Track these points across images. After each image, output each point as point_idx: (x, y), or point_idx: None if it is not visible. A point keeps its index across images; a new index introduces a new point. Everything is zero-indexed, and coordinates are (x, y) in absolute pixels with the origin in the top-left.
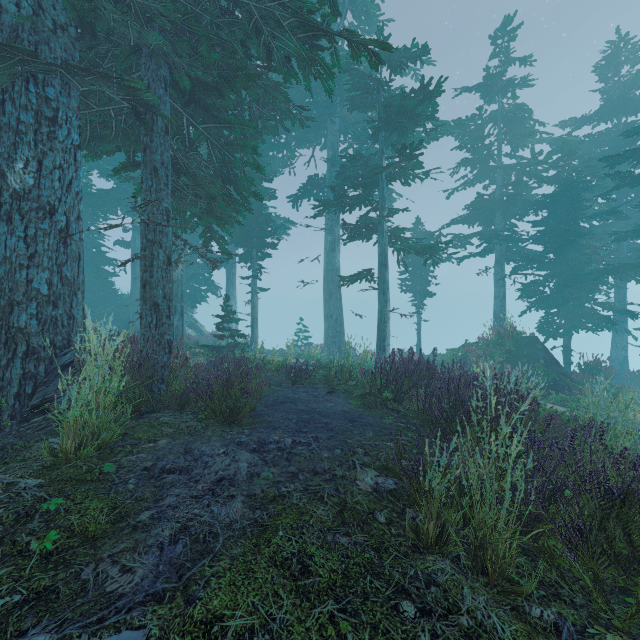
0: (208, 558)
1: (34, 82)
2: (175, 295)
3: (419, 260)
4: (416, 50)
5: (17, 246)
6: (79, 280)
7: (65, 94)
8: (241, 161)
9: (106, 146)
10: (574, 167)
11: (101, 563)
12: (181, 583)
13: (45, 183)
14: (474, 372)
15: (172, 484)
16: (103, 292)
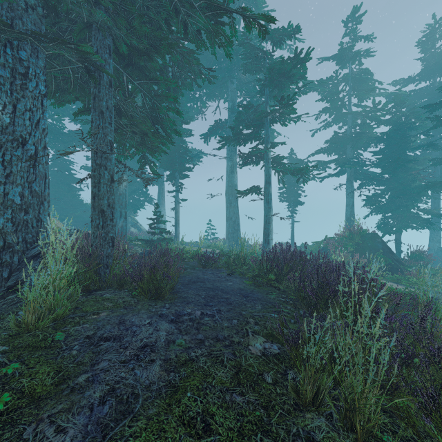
0: (128, 418)
1: (10, 47)
2: (121, 204)
3: (293, 179)
4: (291, 29)
5: None
6: (45, 193)
7: (34, 56)
8: (165, 107)
9: (68, 96)
10: (403, 113)
11: (41, 423)
12: None
13: (18, 121)
14: (333, 258)
15: (106, 350)
16: (72, 202)
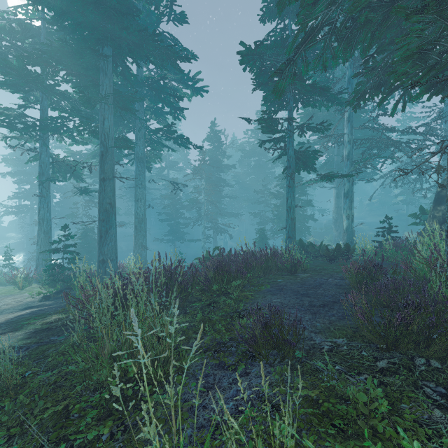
0: None
1: None
2: None
3: None
4: None
5: None
6: None
7: None
8: None
9: None
10: None
11: None
12: None
13: None
14: None
15: None
16: None
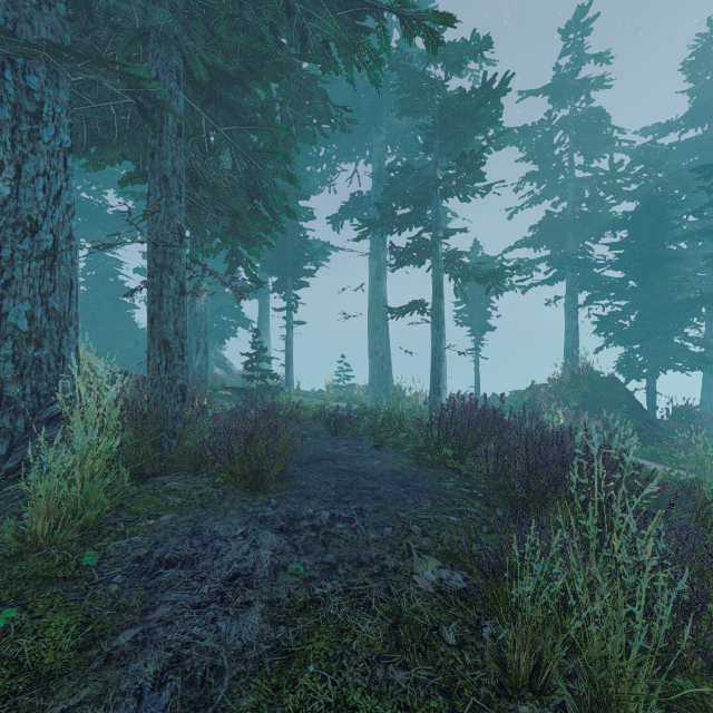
0: None
1: (12, 68)
2: (198, 330)
3: (477, 289)
4: (476, 43)
5: None
6: (71, 313)
7: (52, 85)
8: (271, 171)
9: (110, 153)
10: (660, 180)
11: None
12: None
13: (25, 193)
14: (545, 419)
15: (169, 584)
16: (121, 326)
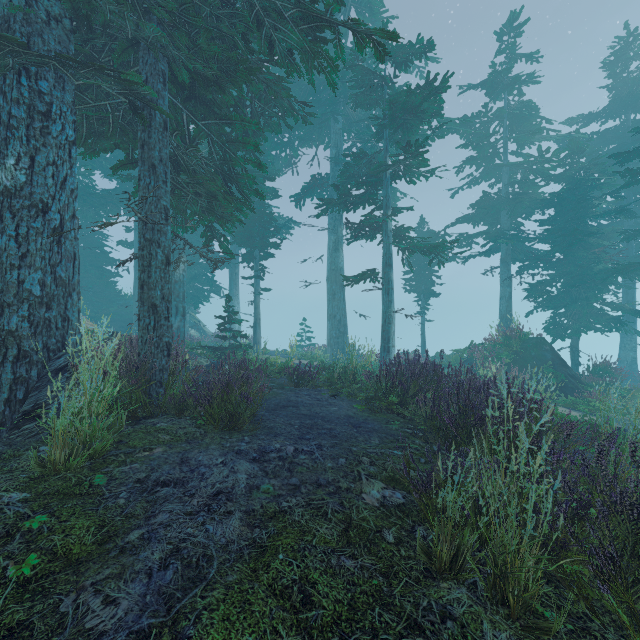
0: (200, 587)
1: (26, 75)
2: (177, 295)
3: (423, 260)
4: (421, 46)
5: (8, 245)
6: (74, 281)
7: (59, 88)
8: (242, 158)
9: (104, 143)
10: (582, 165)
11: (83, 593)
12: (169, 617)
13: (38, 180)
14: (481, 374)
15: (165, 499)
16: (106, 292)
